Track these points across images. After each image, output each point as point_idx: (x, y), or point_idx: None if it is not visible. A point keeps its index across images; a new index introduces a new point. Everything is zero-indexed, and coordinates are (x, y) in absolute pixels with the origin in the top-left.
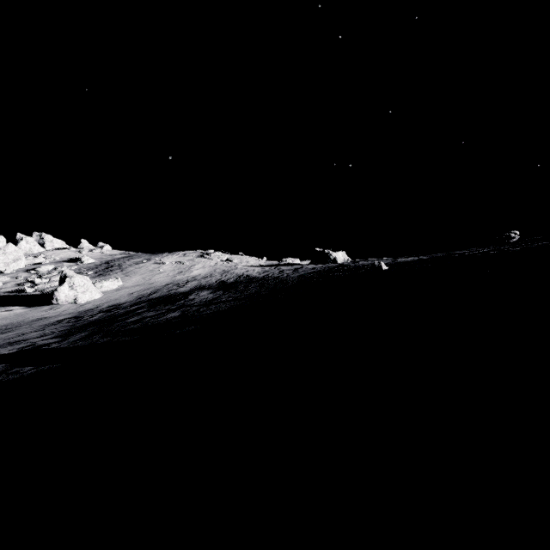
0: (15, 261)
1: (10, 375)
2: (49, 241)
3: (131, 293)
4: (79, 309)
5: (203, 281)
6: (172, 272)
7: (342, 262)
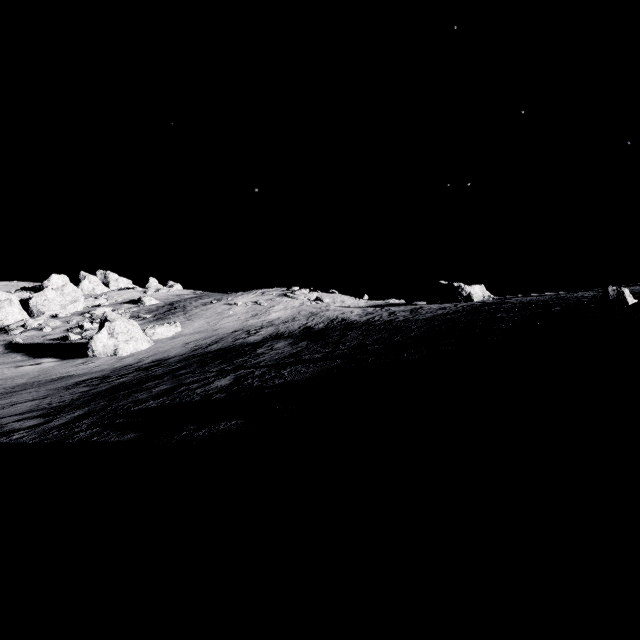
0: (73, 303)
1: None
2: (114, 279)
3: (186, 343)
4: (115, 365)
5: (281, 327)
6: (244, 315)
7: (480, 300)
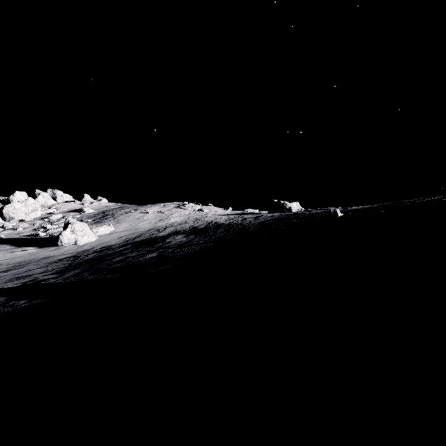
0: (34, 211)
1: (6, 307)
2: (60, 195)
3: (120, 237)
4: (78, 250)
5: (178, 227)
6: (154, 220)
7: (296, 211)
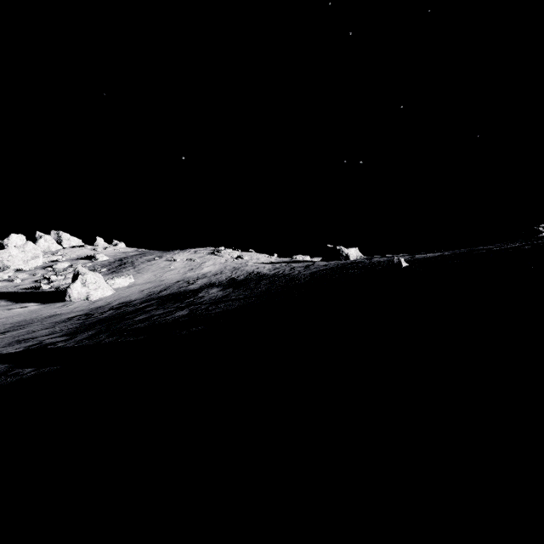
0: (34, 259)
1: (9, 377)
2: (66, 239)
3: (141, 290)
4: (90, 306)
5: (213, 278)
6: (183, 269)
7: (355, 259)
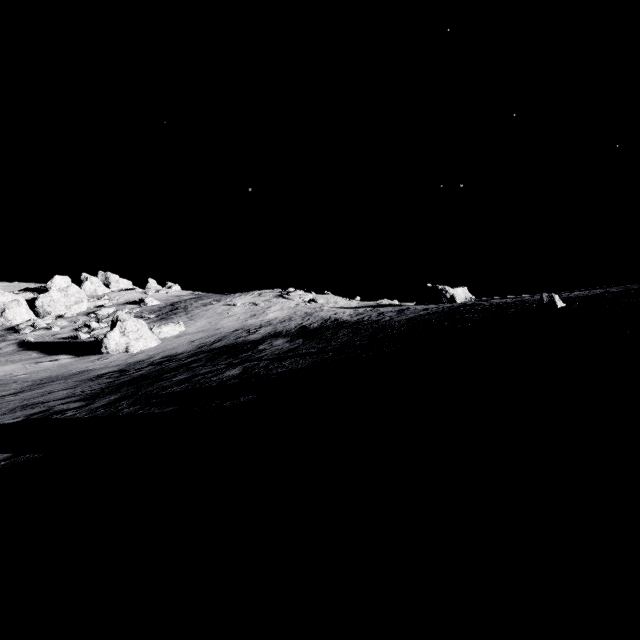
0: (77, 304)
1: None
2: (114, 281)
3: (191, 341)
4: (129, 360)
5: (279, 326)
6: (243, 316)
7: (463, 301)
